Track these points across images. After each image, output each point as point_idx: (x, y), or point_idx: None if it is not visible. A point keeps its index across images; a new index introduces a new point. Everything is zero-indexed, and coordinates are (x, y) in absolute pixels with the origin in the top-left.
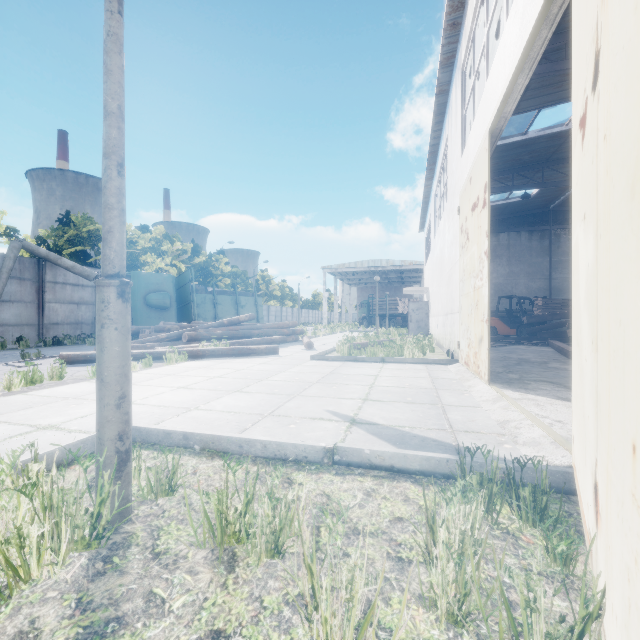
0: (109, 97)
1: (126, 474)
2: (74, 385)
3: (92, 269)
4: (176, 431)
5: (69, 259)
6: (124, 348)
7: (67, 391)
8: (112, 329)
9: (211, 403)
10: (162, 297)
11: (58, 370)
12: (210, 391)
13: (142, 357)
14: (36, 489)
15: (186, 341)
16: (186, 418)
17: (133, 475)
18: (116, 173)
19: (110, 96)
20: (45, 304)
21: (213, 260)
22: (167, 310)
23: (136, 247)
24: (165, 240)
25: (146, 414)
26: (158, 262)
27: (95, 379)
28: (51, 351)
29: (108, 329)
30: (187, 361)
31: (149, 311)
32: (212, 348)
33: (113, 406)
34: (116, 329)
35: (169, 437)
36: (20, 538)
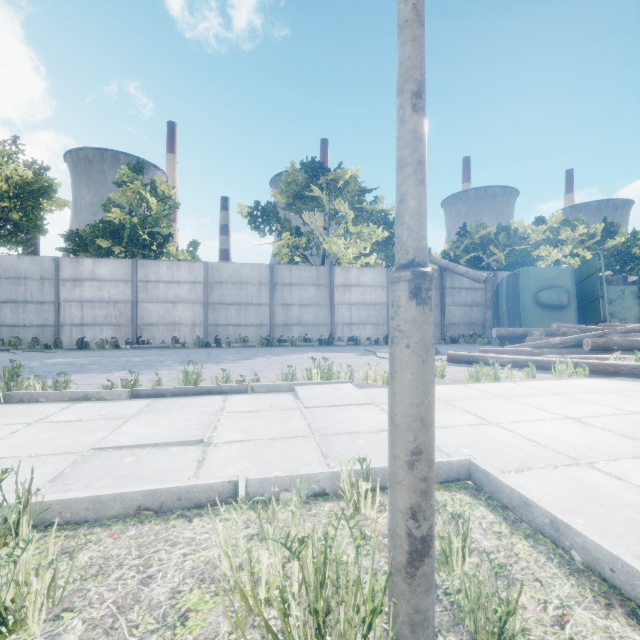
0: (401, 3)
1: (422, 574)
2: (450, 386)
3: (482, 272)
4: (538, 506)
5: (466, 266)
6: (419, 376)
7: (442, 392)
8: (402, 346)
9: (620, 463)
10: (556, 294)
11: (440, 369)
12: (621, 438)
13: (525, 364)
14: (304, 546)
15: (588, 349)
16: (567, 477)
17: (455, 558)
18: (409, 110)
19: (402, 1)
20: (445, 307)
21: (638, 238)
22: (563, 309)
23: (527, 242)
24: (563, 227)
25: (509, 447)
26: (553, 254)
27: (470, 383)
28: (446, 348)
29: (397, 345)
30: (587, 377)
31: (539, 311)
32: (632, 363)
33: (403, 462)
34: (407, 346)
35: (527, 509)
36: (284, 602)
